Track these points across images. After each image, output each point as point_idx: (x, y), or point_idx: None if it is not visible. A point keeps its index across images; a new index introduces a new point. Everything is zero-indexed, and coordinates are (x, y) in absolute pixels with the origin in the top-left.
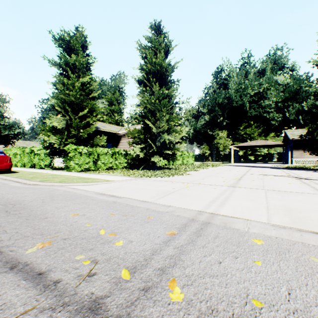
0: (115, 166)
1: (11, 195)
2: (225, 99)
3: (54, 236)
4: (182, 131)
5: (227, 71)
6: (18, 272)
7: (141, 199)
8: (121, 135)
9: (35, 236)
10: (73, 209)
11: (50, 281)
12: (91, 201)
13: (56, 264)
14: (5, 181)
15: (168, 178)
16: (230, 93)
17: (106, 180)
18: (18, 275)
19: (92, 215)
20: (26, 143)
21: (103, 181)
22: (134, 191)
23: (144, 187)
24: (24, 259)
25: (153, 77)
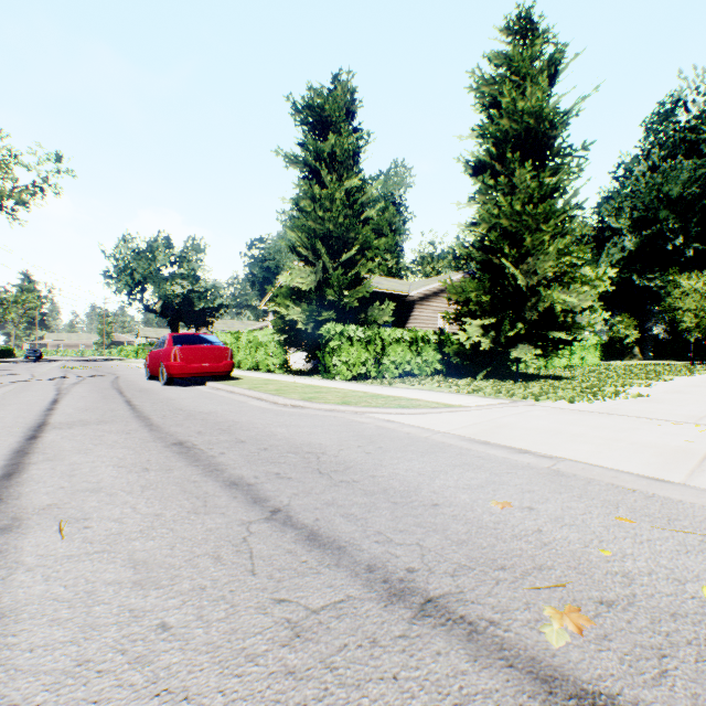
0: (415, 370)
1: (282, 429)
2: (693, 183)
3: (555, 585)
4: (601, 280)
5: (698, 104)
6: None
7: (635, 472)
8: (415, 300)
9: (491, 572)
10: (471, 484)
11: None
12: (485, 464)
13: None
14: (234, 395)
15: (591, 404)
16: None
17: (441, 404)
18: None
19: (560, 515)
20: (227, 324)
21: (439, 406)
22: (565, 441)
23: (573, 428)
24: (580, 675)
25: (513, 150)
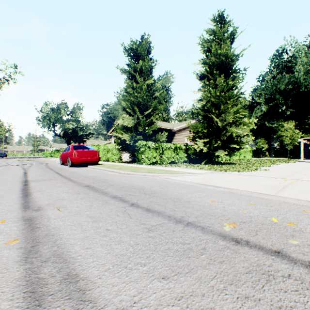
0: (176, 160)
1: (126, 181)
2: (289, 84)
3: (228, 218)
4: (251, 123)
5: (291, 51)
6: (249, 246)
7: (258, 192)
8: (175, 131)
9: (208, 216)
10: (200, 196)
11: (303, 262)
12: (205, 190)
13: (278, 245)
14: (101, 170)
15: (246, 172)
16: (296, 76)
17: (188, 172)
18: (255, 249)
19: (231, 203)
20: (92, 141)
21: (187, 173)
22: (235, 183)
23: (238, 180)
24: (233, 235)
25: (216, 70)
